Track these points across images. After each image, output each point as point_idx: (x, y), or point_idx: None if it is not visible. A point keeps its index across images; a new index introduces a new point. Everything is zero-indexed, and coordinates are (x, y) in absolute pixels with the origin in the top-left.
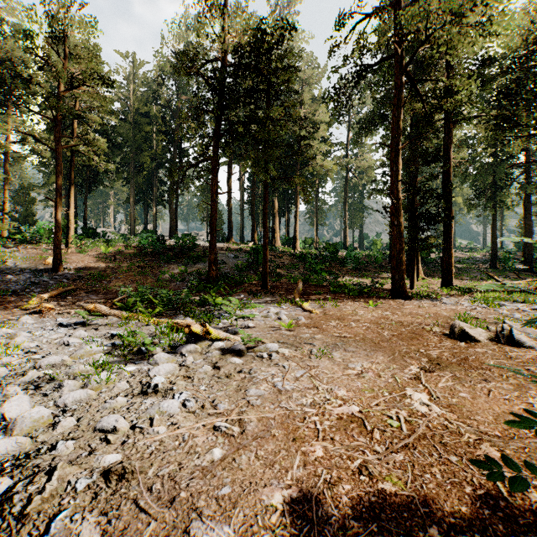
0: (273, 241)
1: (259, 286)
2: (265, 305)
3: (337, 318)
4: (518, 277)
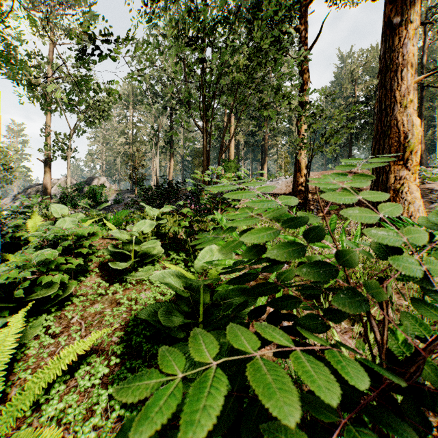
0: None
1: None
2: None
3: None
4: None
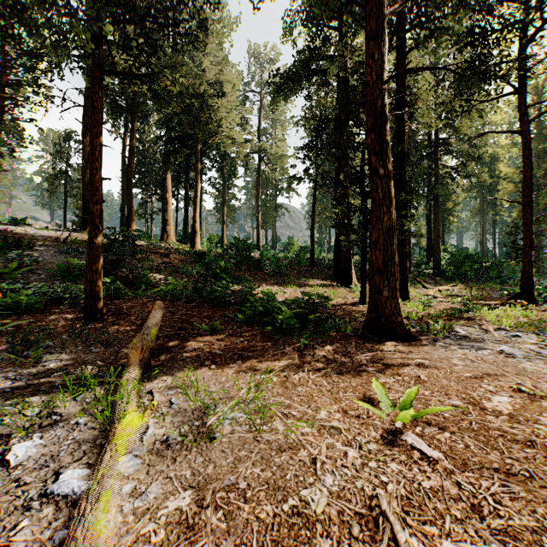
0: (163, 235)
1: None
2: None
3: None
4: (436, 282)
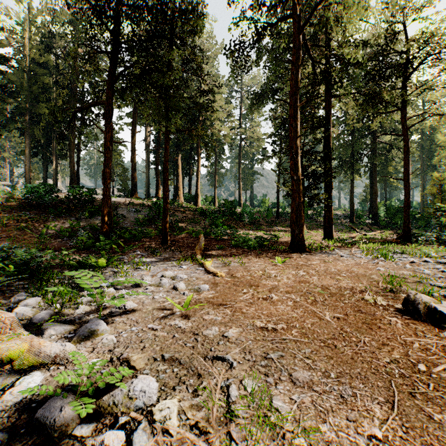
0: (176, 197)
1: (159, 241)
2: (162, 265)
3: (249, 284)
4: (370, 229)
